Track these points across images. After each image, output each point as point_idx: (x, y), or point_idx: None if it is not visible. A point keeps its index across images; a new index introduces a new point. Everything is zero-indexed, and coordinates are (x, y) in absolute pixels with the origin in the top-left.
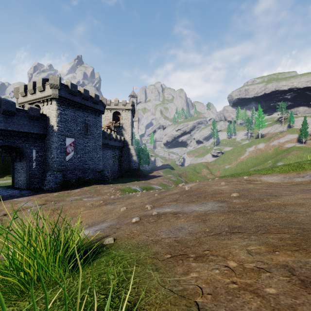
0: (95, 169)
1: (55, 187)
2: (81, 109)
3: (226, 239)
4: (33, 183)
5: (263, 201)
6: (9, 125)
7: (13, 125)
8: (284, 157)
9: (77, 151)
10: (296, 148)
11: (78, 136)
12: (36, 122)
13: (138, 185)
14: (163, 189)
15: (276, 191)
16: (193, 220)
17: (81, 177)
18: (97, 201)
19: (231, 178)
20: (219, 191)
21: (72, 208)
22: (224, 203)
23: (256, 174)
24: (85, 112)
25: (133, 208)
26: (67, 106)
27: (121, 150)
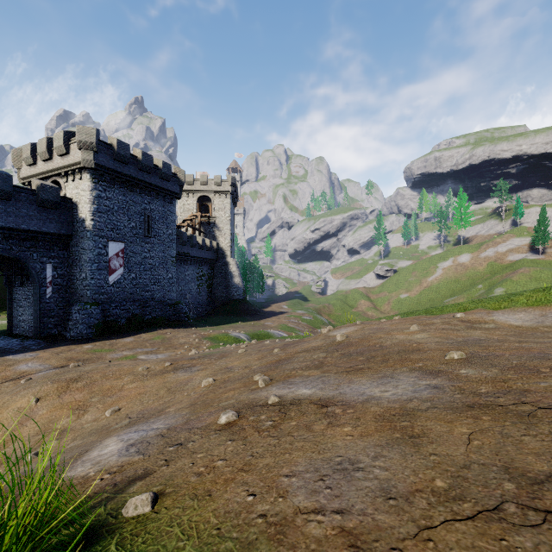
0: (165, 300)
1: (87, 333)
2: (138, 188)
3: None
4: (47, 326)
5: (545, 377)
6: (1, 217)
7: (9, 218)
8: (506, 278)
9: (131, 266)
10: (527, 262)
11: (132, 240)
12: (53, 212)
13: (242, 330)
14: (288, 337)
15: (548, 346)
16: (378, 434)
17: (138, 315)
18: (159, 362)
19: (427, 316)
20: (413, 346)
21: (106, 378)
22: (441, 377)
23: (479, 308)
24: (146, 194)
25: (228, 381)
26: (111, 183)
27: (212, 265)
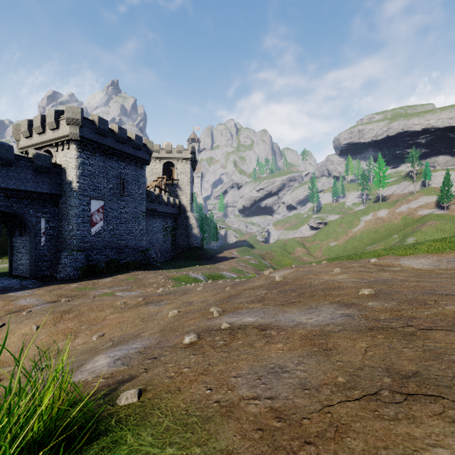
0: (137, 247)
1: (74, 274)
2: (115, 156)
3: (403, 418)
4: (41, 269)
5: (429, 307)
6: (4, 180)
7: (10, 180)
8: (417, 229)
9: (109, 220)
10: (434, 216)
11: (110, 198)
12: (46, 176)
13: (200, 272)
14: (238, 278)
15: (438, 285)
16: (301, 349)
17: (115, 260)
18: (134, 298)
19: (348, 261)
20: (334, 284)
21: (92, 310)
22: (353, 308)
23: (390, 254)
24: (121, 161)
25: (190, 313)
26: (93, 152)
27: (175, 219)
